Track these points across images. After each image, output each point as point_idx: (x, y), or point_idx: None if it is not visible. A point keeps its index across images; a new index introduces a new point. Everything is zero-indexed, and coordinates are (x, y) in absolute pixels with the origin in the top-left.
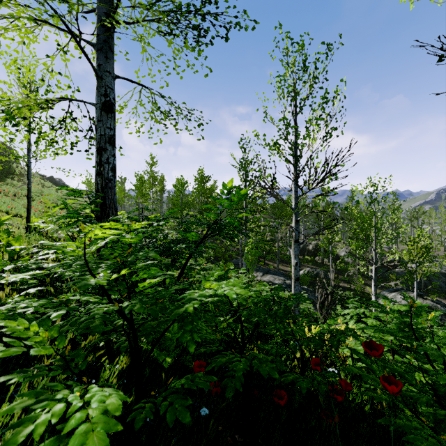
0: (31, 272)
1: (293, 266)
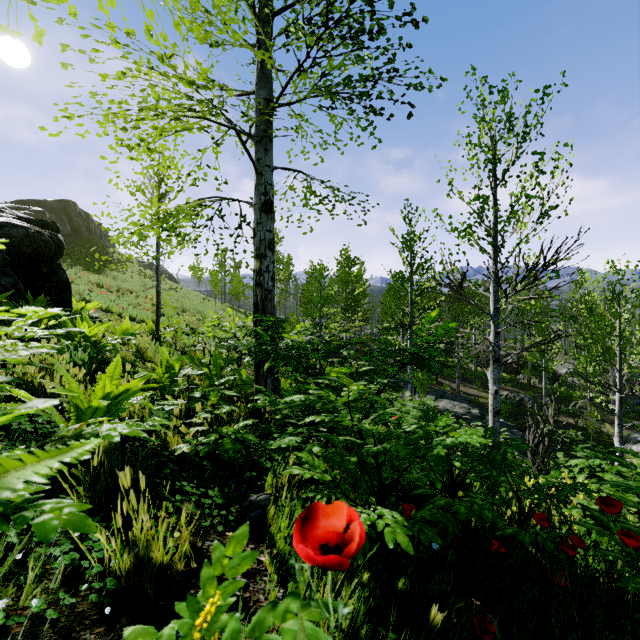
0: (320, 418)
1: (490, 394)
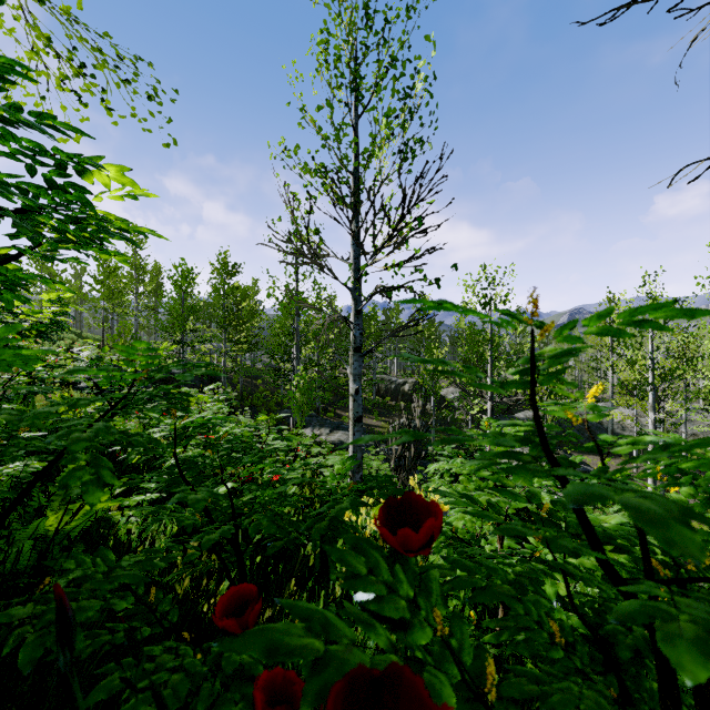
0: None
1: (351, 396)
